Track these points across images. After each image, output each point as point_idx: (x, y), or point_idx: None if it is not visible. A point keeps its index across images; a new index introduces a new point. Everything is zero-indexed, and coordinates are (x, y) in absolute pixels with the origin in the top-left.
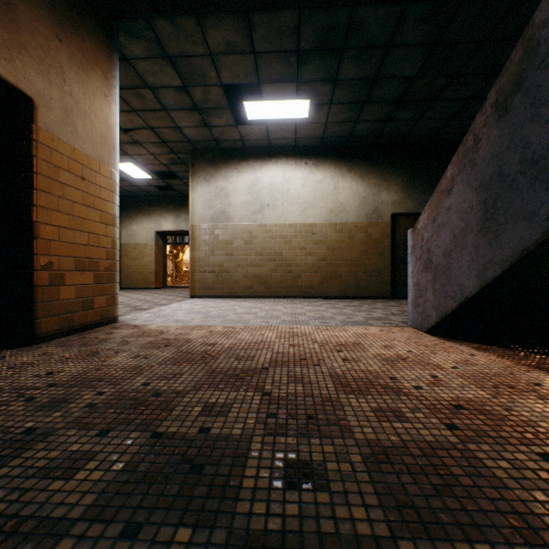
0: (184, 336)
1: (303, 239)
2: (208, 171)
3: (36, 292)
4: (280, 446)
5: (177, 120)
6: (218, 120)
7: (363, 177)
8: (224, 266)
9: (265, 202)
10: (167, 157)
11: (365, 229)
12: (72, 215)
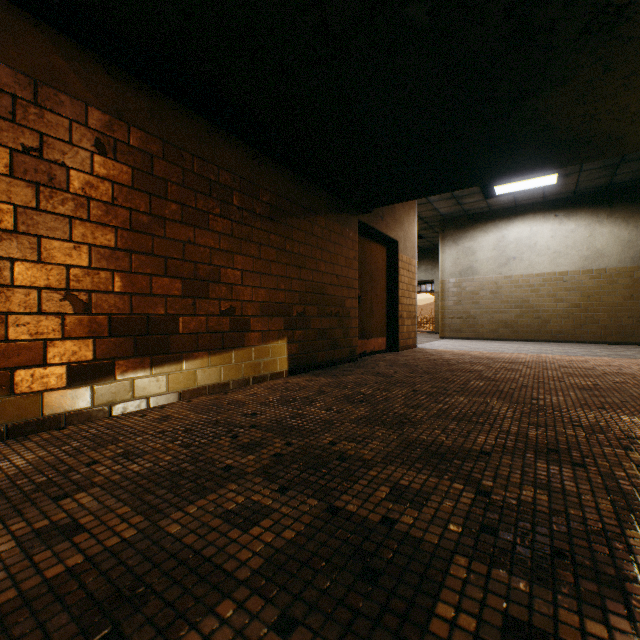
0: (467, 353)
1: (551, 287)
2: (455, 235)
3: (398, 328)
4: (532, 370)
5: (436, 205)
6: (469, 200)
7: (627, 221)
8: (470, 313)
9: (510, 256)
10: (419, 226)
11: (630, 273)
12: (405, 290)
